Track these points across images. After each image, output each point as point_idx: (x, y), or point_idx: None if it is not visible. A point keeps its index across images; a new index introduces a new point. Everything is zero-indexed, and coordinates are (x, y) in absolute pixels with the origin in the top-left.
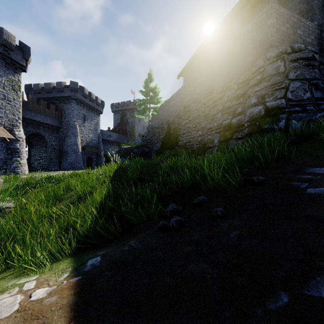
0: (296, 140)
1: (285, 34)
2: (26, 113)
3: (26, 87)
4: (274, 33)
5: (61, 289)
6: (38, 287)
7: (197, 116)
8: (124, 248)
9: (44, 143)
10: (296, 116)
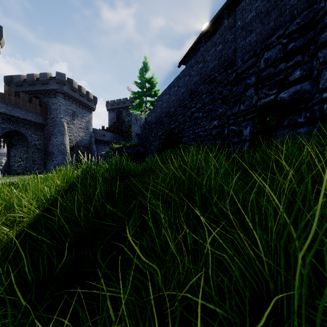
0: None
1: None
2: (1, 106)
3: (6, 79)
4: None
5: None
6: None
7: (209, 100)
8: None
9: (25, 142)
10: None
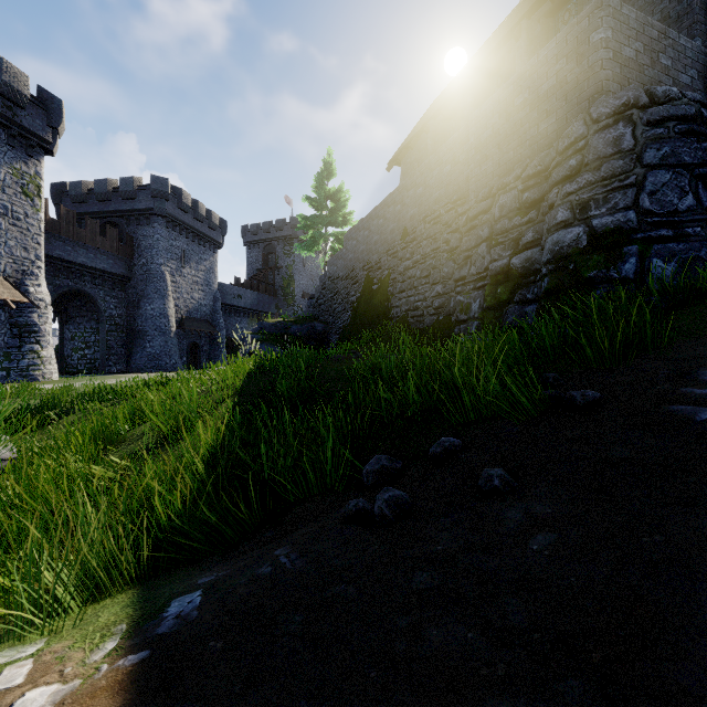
0: (663, 306)
1: (633, 64)
2: (54, 245)
3: (55, 189)
4: (608, 63)
5: (90, 690)
6: (34, 683)
7: (431, 251)
8: (262, 570)
9: (94, 311)
10: (663, 249)
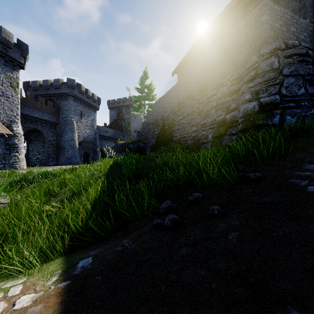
0: (290, 136)
1: (279, 30)
2: (24, 109)
3: (24, 84)
4: (268, 30)
5: (47, 296)
6: (24, 293)
7: (191, 112)
8: (117, 249)
9: (42, 138)
10: (291, 111)
